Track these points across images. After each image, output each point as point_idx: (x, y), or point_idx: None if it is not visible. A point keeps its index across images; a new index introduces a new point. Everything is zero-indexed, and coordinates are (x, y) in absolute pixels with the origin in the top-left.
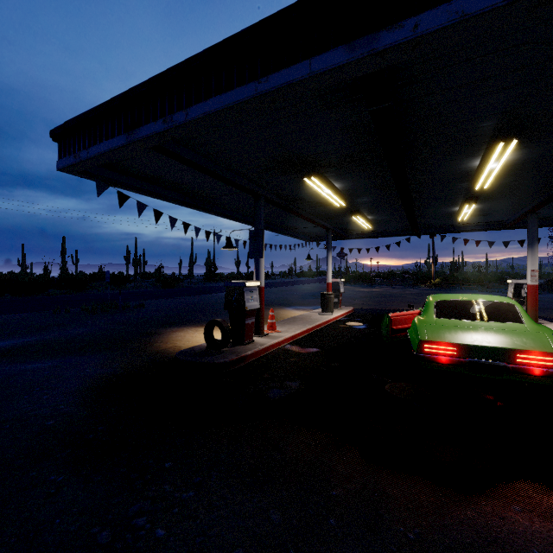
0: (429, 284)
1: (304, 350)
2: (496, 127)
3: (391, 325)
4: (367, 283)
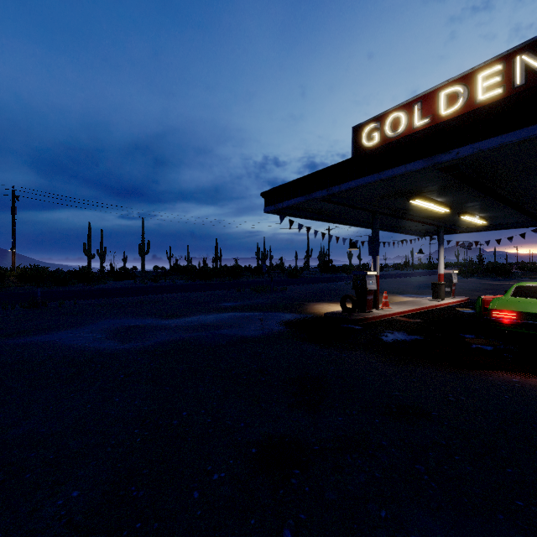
0: None
1: (410, 320)
2: None
3: (484, 304)
4: (501, 276)
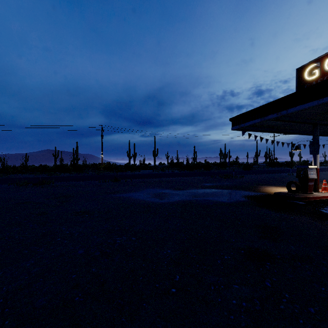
0: None
1: None
2: None
3: None
4: None
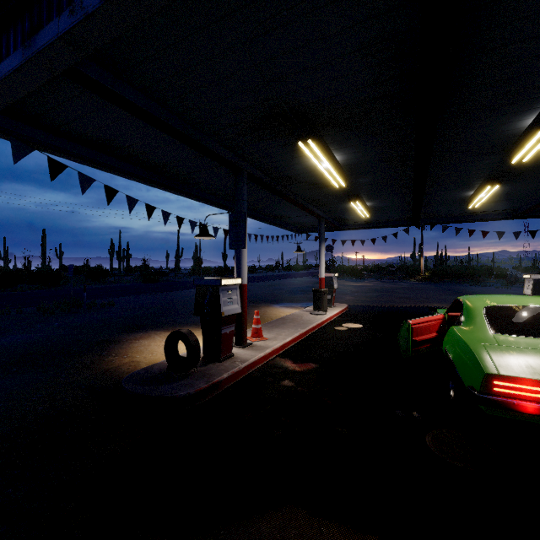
0: (418, 278)
1: (298, 366)
2: None
3: (412, 335)
4: (356, 277)
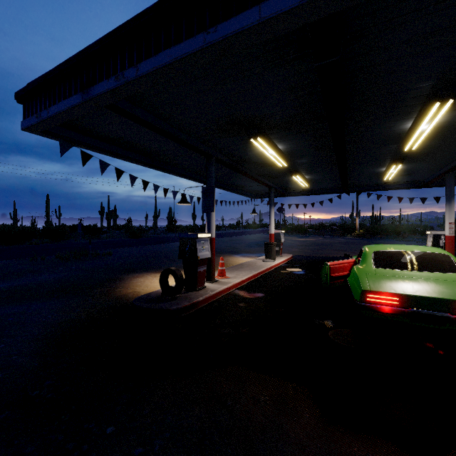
0: (354, 235)
1: (251, 295)
2: (433, 87)
3: (330, 273)
4: (302, 234)
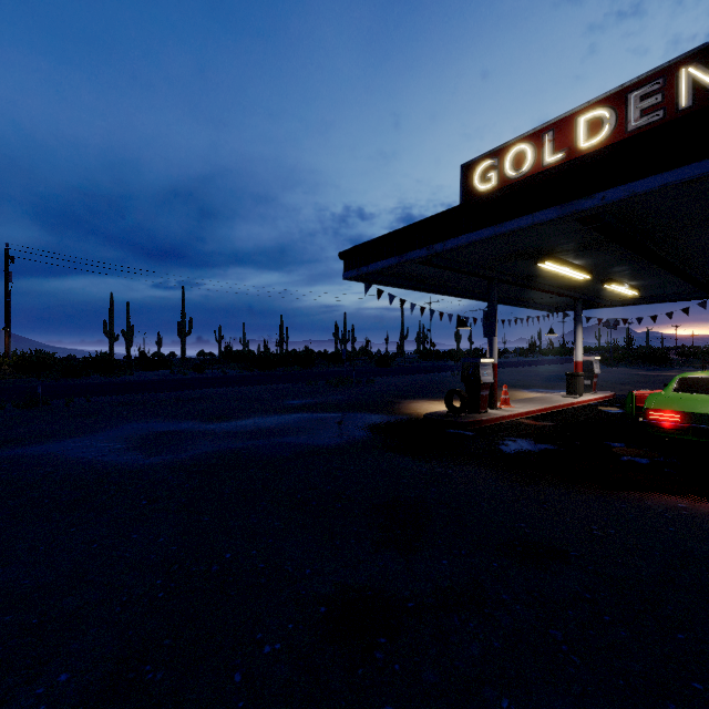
0: None
1: (538, 423)
2: None
3: (636, 402)
4: (656, 364)
